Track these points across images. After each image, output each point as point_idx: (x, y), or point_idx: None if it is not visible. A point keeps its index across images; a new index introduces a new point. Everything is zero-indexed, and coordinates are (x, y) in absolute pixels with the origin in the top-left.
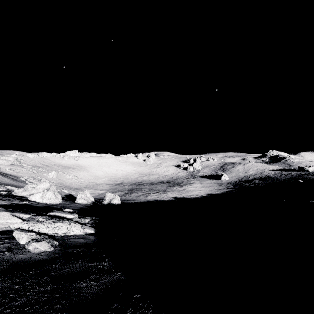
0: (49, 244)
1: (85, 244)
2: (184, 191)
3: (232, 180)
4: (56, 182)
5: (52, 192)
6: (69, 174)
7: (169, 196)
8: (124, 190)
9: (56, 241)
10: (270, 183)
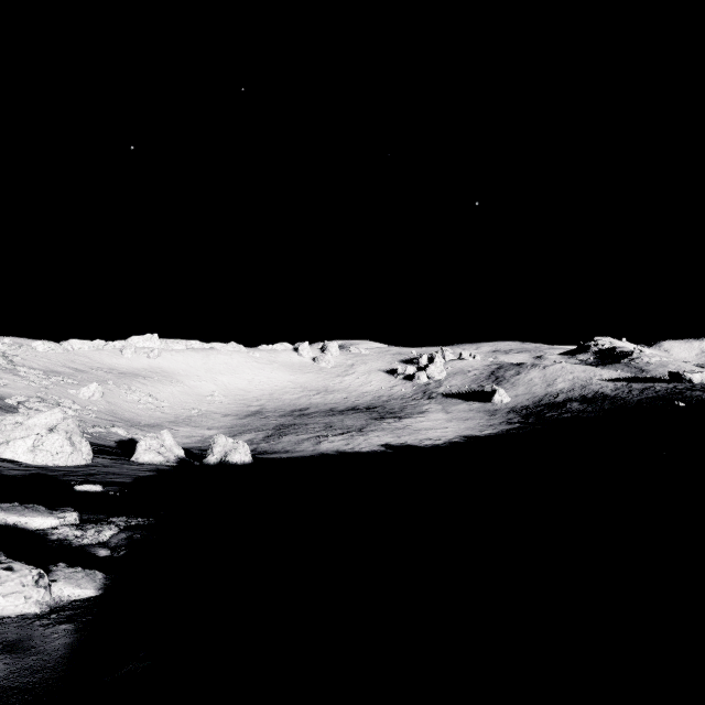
0: None
1: None
2: (407, 429)
3: (518, 404)
4: (98, 410)
5: (63, 434)
6: (135, 392)
7: (373, 443)
8: (266, 427)
9: None
10: (607, 411)
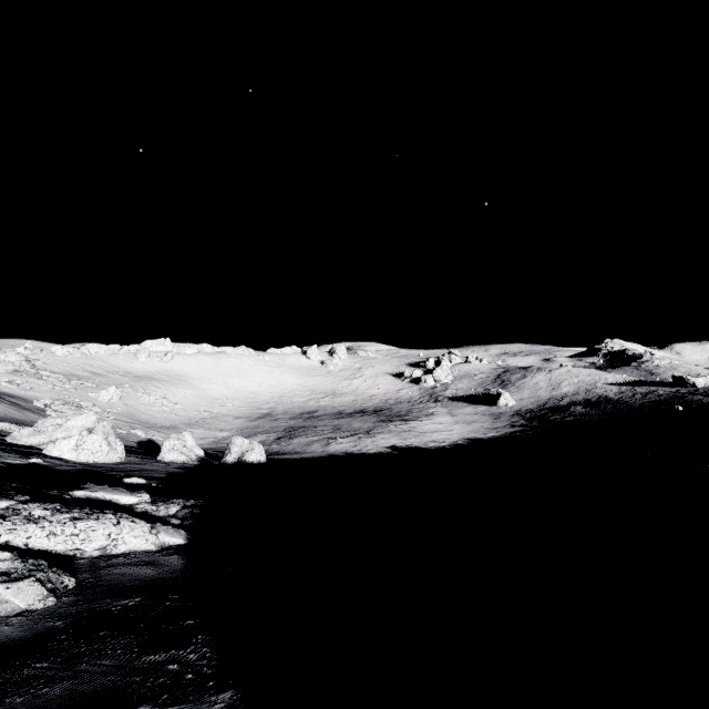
0: (46, 587)
1: (152, 581)
2: (413, 431)
3: (522, 408)
4: (117, 413)
5: (101, 435)
6: (150, 394)
7: (379, 445)
8: (277, 429)
9: (69, 576)
10: (609, 414)
